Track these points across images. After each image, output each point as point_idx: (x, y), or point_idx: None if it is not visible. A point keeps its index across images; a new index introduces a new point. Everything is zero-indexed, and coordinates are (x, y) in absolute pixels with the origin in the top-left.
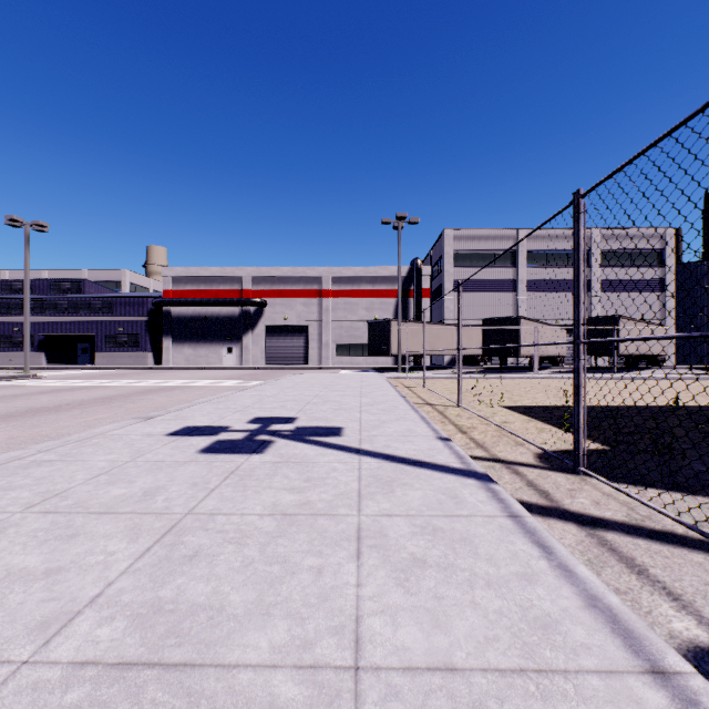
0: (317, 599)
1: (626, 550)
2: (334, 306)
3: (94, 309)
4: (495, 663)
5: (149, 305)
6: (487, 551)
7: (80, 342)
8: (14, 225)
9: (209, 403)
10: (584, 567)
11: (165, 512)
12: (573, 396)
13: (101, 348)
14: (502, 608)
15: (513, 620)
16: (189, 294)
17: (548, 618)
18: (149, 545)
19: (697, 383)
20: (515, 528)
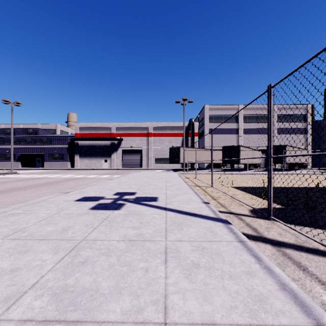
0: (145, 285)
1: (296, 258)
2: (153, 140)
3: (43, 142)
4: (236, 320)
5: (68, 140)
6: (229, 259)
7: (37, 157)
8: (6, 103)
9: (95, 185)
10: (277, 268)
11: (72, 239)
12: (267, 182)
13: (46, 160)
14: (238, 290)
15: (244, 297)
16: (87, 135)
17: (262, 296)
18: (63, 256)
19: (322, 176)
20: (242, 248)
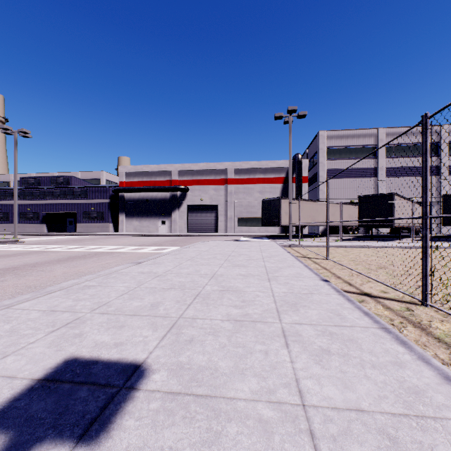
0: None
1: None
2: (236, 190)
3: (76, 195)
4: None
5: (110, 191)
6: None
7: (68, 217)
8: (8, 133)
9: (63, 293)
10: None
11: None
12: None
13: (80, 221)
14: None
15: None
16: (136, 183)
17: None
18: None
19: None
20: None
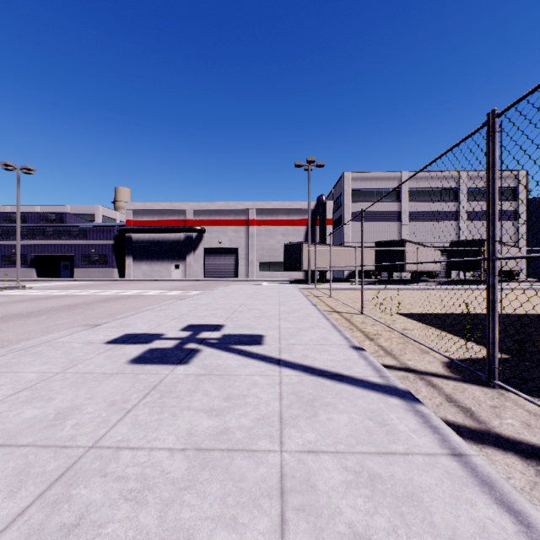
0: None
1: None
2: (257, 232)
3: (73, 235)
4: None
5: (114, 231)
6: (446, 519)
7: (62, 261)
8: (8, 169)
9: (152, 311)
10: None
11: (67, 444)
12: (487, 310)
13: (78, 265)
14: None
15: None
16: (146, 223)
17: None
18: (26, 503)
19: None
20: (466, 476)
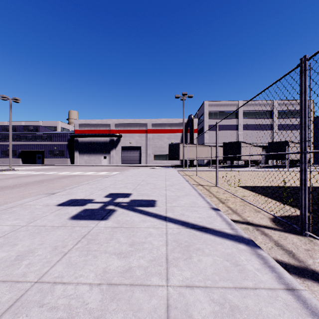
0: None
1: None
2: (152, 137)
3: (43, 139)
4: None
5: (68, 136)
6: None
7: (37, 154)
8: (4, 99)
9: (88, 184)
10: None
11: (20, 280)
12: (300, 186)
13: (46, 156)
14: None
15: None
16: (86, 131)
17: None
18: None
19: None
20: (300, 308)
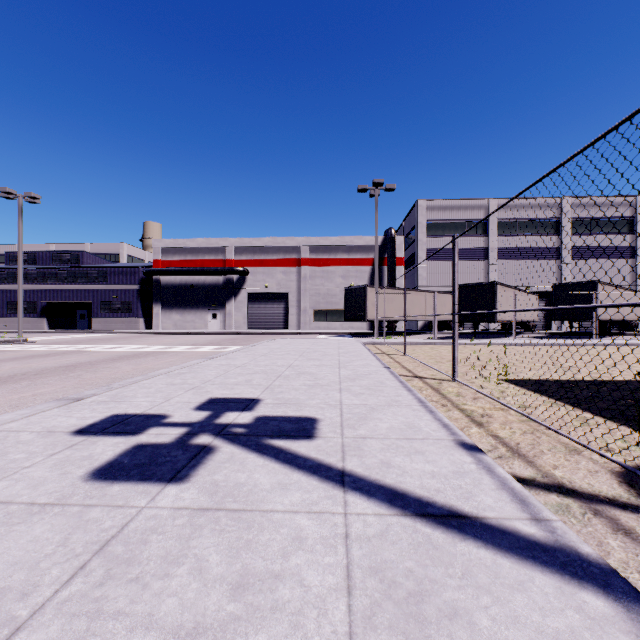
0: None
1: None
2: (311, 274)
3: (91, 278)
4: None
5: (140, 274)
6: None
7: (78, 309)
8: (9, 197)
9: (166, 376)
10: None
11: None
12: None
13: (97, 314)
14: None
15: None
16: (177, 263)
17: None
18: None
19: None
20: None
